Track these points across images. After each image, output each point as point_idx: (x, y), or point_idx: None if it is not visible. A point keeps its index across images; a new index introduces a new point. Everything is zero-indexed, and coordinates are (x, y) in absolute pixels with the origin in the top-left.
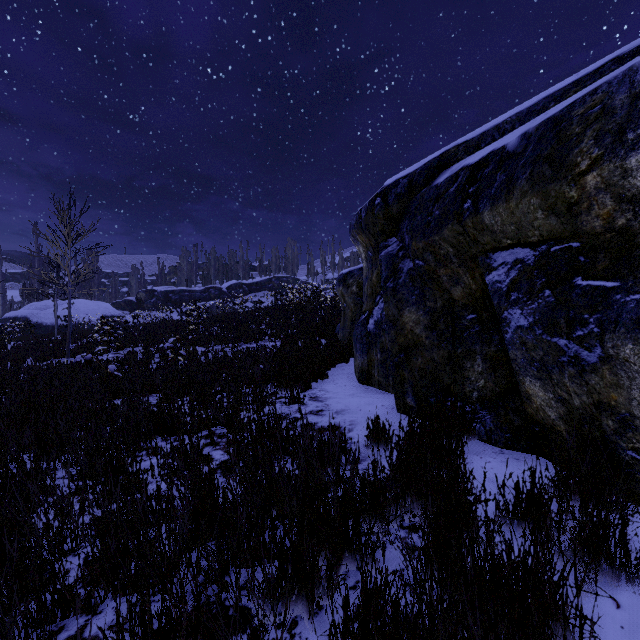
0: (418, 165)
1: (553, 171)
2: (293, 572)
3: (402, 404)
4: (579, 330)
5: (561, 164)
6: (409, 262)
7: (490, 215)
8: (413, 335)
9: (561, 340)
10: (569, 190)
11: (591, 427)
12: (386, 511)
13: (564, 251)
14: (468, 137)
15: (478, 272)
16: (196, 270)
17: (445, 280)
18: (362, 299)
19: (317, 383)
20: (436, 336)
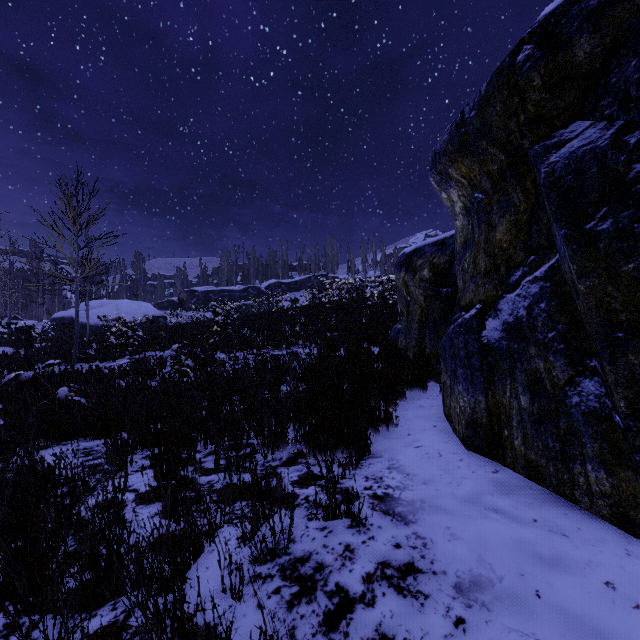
0: None
1: None
2: None
3: None
4: None
5: None
6: None
7: None
8: None
9: None
10: None
11: None
12: None
13: None
14: None
15: None
16: (236, 270)
17: None
18: (439, 288)
19: (378, 437)
20: None
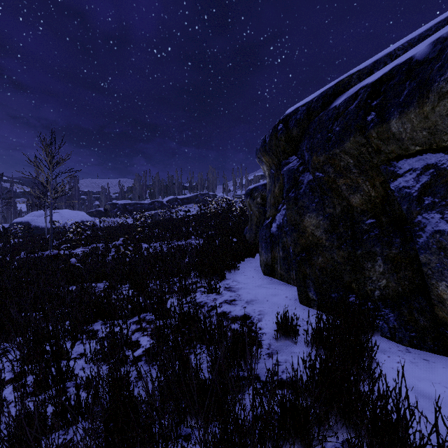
0: (315, 95)
1: None
2: None
3: (304, 297)
4: None
5: None
6: (309, 175)
7: (398, 123)
8: (314, 237)
9: None
10: None
11: None
12: (309, 439)
13: None
14: (360, 67)
15: (378, 180)
16: (145, 189)
17: (344, 189)
18: (265, 208)
19: (230, 274)
20: (336, 238)
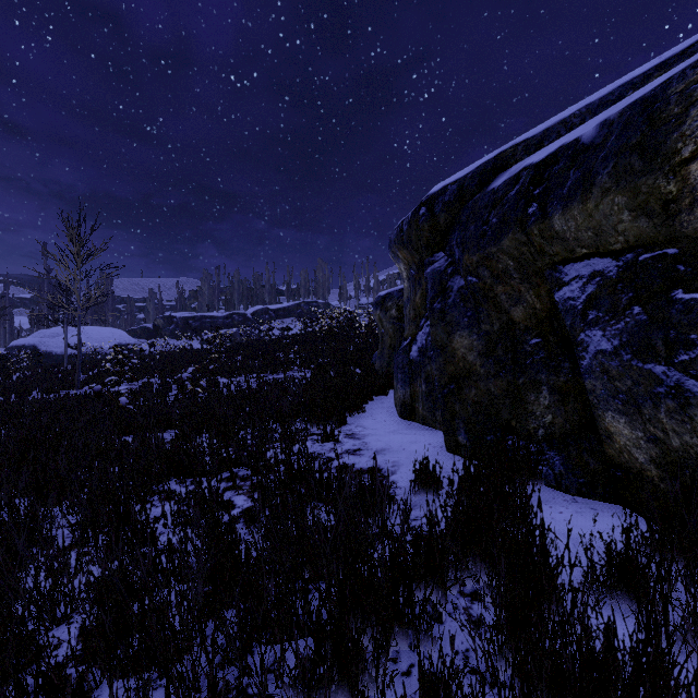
0: (469, 169)
1: (645, 162)
2: (332, 656)
3: (453, 443)
4: (683, 354)
5: (655, 153)
6: (460, 279)
7: (562, 220)
8: (465, 363)
9: (657, 367)
10: (666, 184)
11: (694, 473)
12: (444, 575)
13: (657, 259)
14: (528, 135)
15: (544, 289)
16: (218, 294)
17: (503, 299)
18: (402, 324)
19: (353, 418)
20: (493, 364)
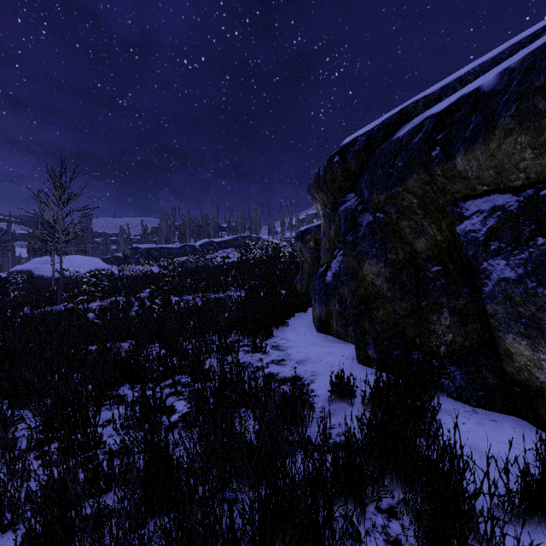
0: (376, 123)
1: None
2: None
3: (363, 355)
4: None
5: None
6: (368, 216)
7: (464, 160)
8: (374, 287)
9: None
10: None
11: None
12: (362, 495)
13: None
14: (427, 92)
15: (445, 223)
16: (174, 230)
17: (407, 232)
18: (319, 253)
19: (278, 331)
20: (398, 288)
